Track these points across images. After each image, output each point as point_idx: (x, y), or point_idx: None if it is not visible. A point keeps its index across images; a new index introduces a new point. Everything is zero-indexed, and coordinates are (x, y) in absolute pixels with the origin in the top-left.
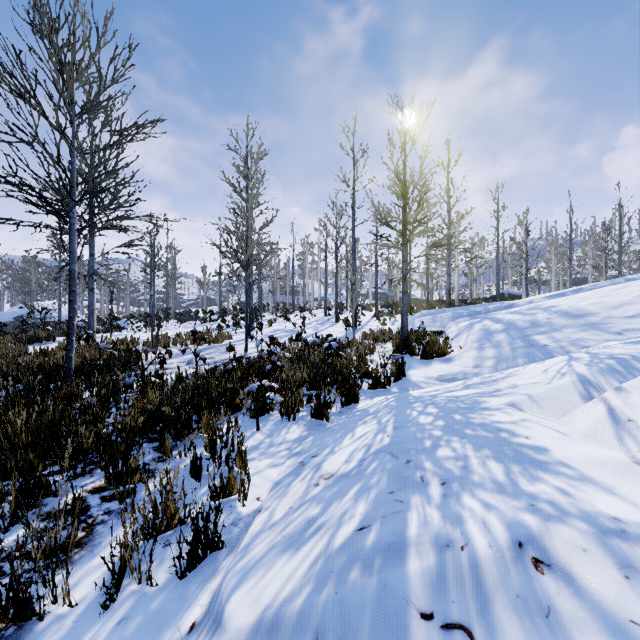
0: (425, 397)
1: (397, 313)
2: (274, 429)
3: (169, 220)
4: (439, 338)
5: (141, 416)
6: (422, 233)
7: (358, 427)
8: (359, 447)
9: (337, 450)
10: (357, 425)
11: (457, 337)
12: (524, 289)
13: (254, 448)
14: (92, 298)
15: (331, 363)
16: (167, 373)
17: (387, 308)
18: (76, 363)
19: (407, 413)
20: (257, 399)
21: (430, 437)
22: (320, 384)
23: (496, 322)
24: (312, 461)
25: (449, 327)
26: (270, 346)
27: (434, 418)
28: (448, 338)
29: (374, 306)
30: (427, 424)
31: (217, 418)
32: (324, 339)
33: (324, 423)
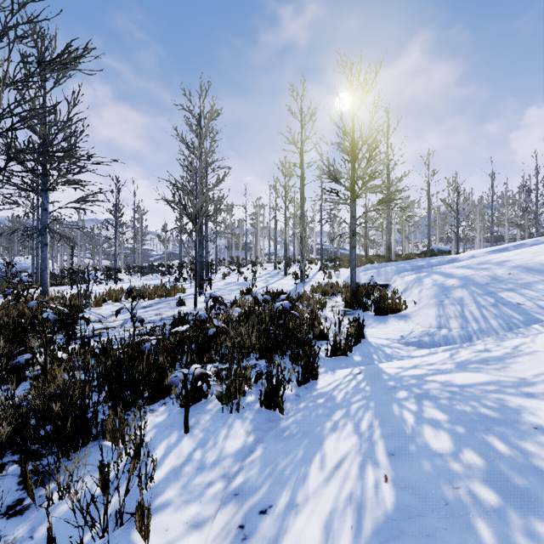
0: (407, 379)
1: (341, 267)
2: (209, 429)
3: (99, 163)
4: (388, 292)
5: (4, 427)
6: (371, 189)
7: (327, 437)
8: (339, 503)
9: (301, 502)
10: (325, 431)
11: (407, 291)
12: (453, 245)
13: (174, 474)
14: (45, 252)
15: (283, 324)
16: (104, 334)
17: (330, 262)
18: (3, 323)
19: (396, 414)
20: (185, 390)
21: (478, 507)
22: (271, 351)
23: (447, 277)
24: (259, 529)
25: (394, 281)
26: (214, 307)
27: (453, 440)
28: (397, 292)
29: (318, 260)
30: (448, 456)
31: (123, 424)
32: (274, 293)
33: (277, 416)
